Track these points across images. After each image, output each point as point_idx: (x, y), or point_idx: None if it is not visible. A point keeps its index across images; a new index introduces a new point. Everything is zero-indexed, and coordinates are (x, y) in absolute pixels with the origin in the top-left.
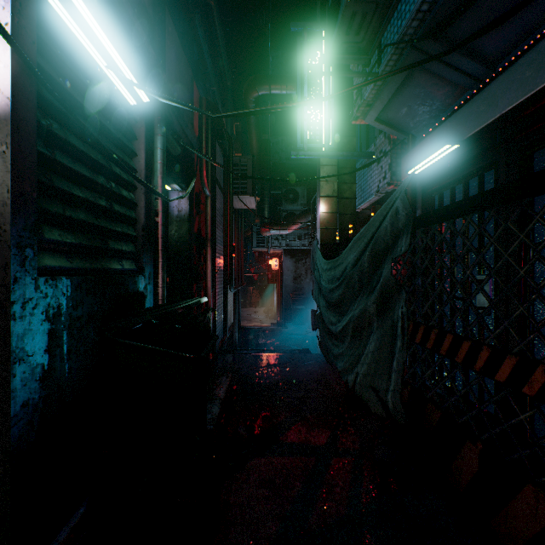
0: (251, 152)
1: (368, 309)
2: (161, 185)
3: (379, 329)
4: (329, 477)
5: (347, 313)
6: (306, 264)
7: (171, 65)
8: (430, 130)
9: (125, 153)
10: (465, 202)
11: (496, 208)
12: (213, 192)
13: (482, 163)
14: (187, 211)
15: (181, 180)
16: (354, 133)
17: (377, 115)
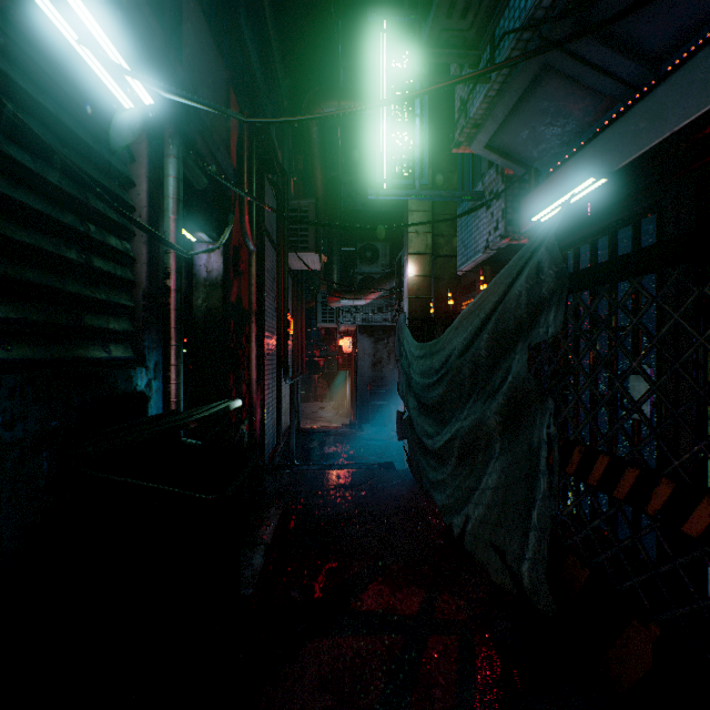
0: (315, 195)
1: (486, 422)
2: (174, 231)
3: (505, 455)
4: (425, 670)
5: (450, 423)
6: (388, 345)
7: (193, 59)
8: (562, 161)
9: (115, 181)
10: (630, 257)
11: (683, 266)
12: (260, 247)
13: (638, 206)
14: (221, 272)
15: (210, 226)
16: (454, 167)
17: (488, 140)
